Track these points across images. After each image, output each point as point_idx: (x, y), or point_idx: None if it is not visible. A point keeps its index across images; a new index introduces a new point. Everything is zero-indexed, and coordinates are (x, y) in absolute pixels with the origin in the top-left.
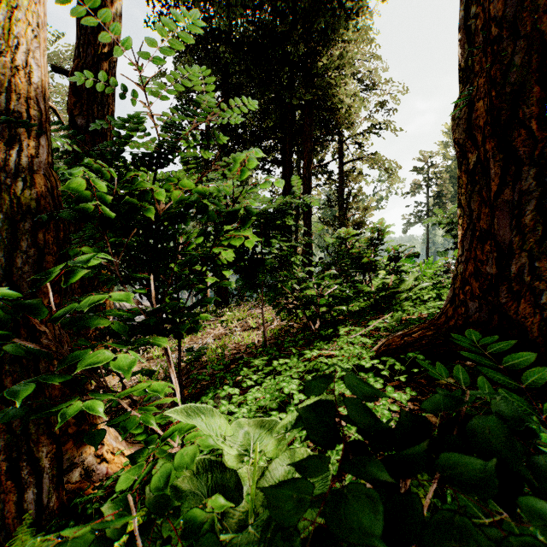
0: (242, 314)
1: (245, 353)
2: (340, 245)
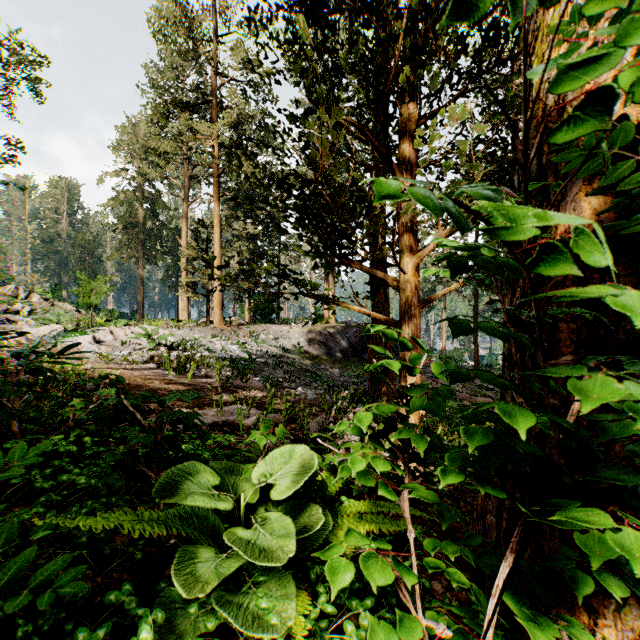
0: None
1: None
2: None
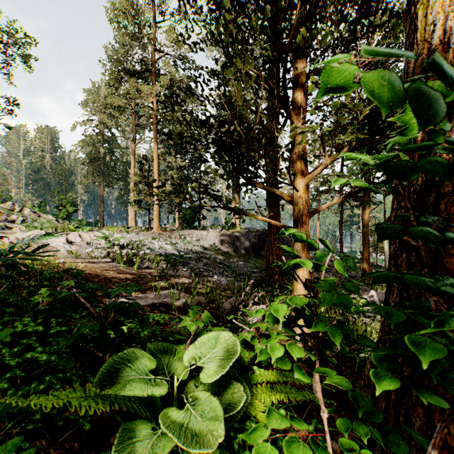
0: None
1: None
2: None
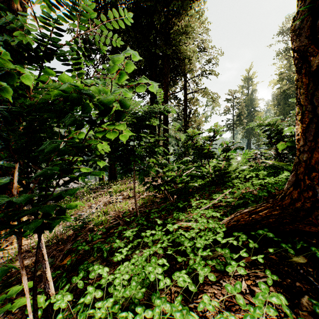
0: (124, 186)
1: (122, 220)
2: (186, 142)
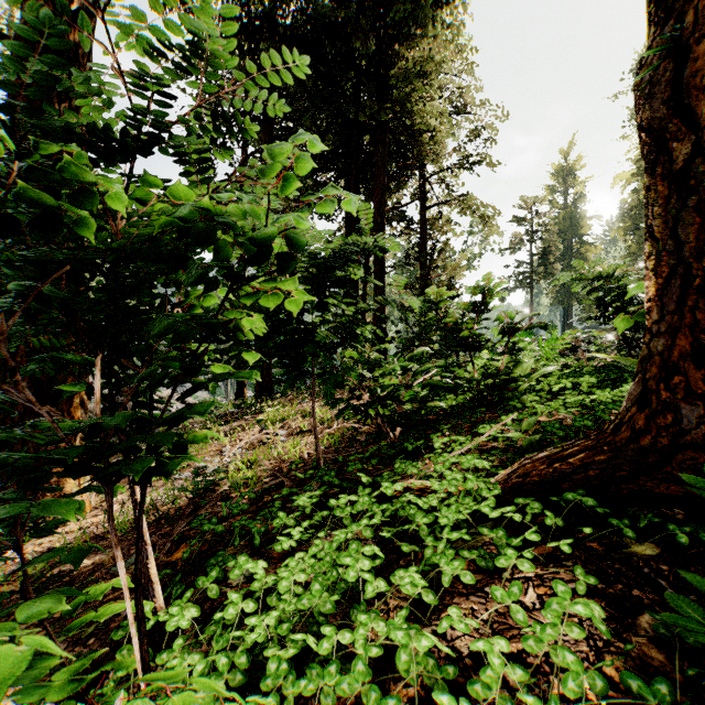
0: (289, 409)
1: (287, 477)
2: (424, 315)
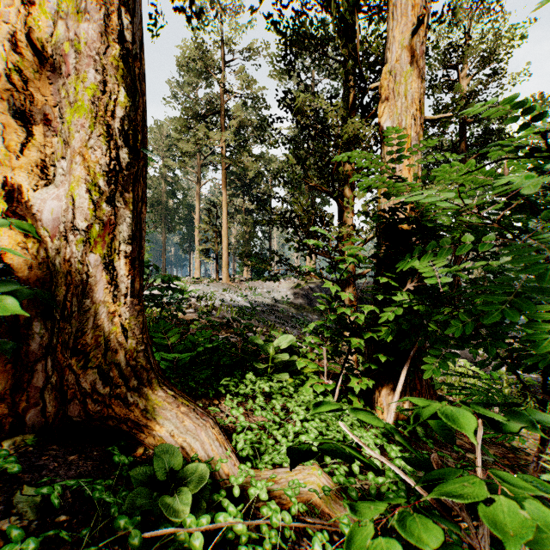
0: None
1: None
2: None
